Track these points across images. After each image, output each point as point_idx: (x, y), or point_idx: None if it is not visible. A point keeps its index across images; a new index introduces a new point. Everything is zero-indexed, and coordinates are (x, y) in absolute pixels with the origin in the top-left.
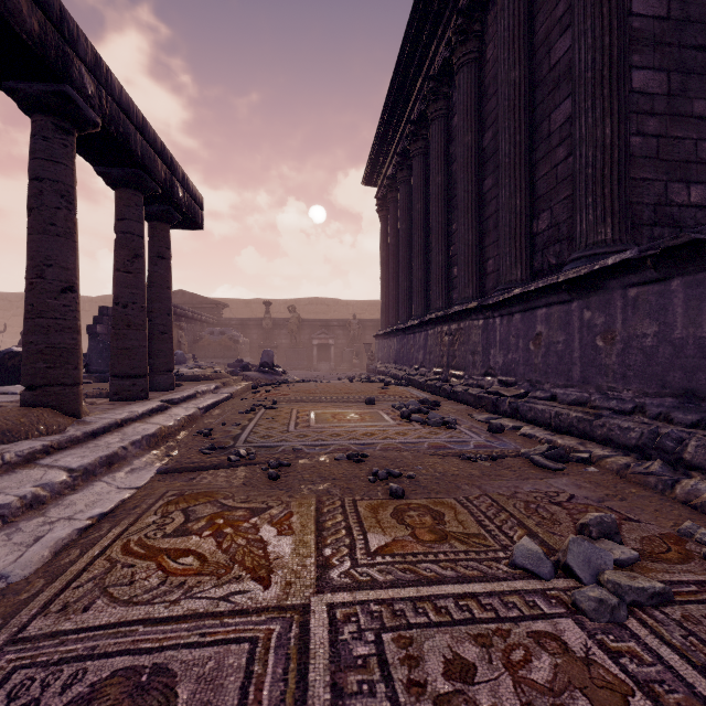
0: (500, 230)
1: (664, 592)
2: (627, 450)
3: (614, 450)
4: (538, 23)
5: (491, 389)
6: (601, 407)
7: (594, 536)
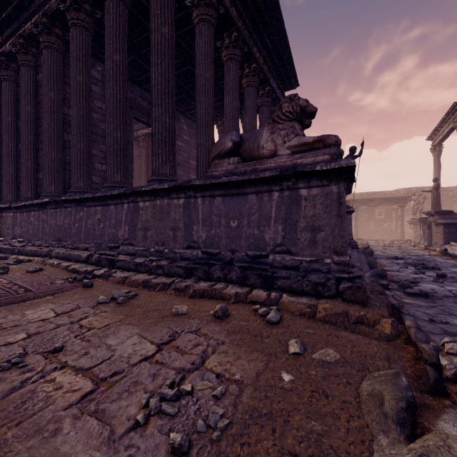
0: (21, 173)
1: (5, 272)
2: (44, 257)
3: (41, 257)
4: (39, 93)
5: (13, 245)
6: (44, 246)
7: (0, 269)
